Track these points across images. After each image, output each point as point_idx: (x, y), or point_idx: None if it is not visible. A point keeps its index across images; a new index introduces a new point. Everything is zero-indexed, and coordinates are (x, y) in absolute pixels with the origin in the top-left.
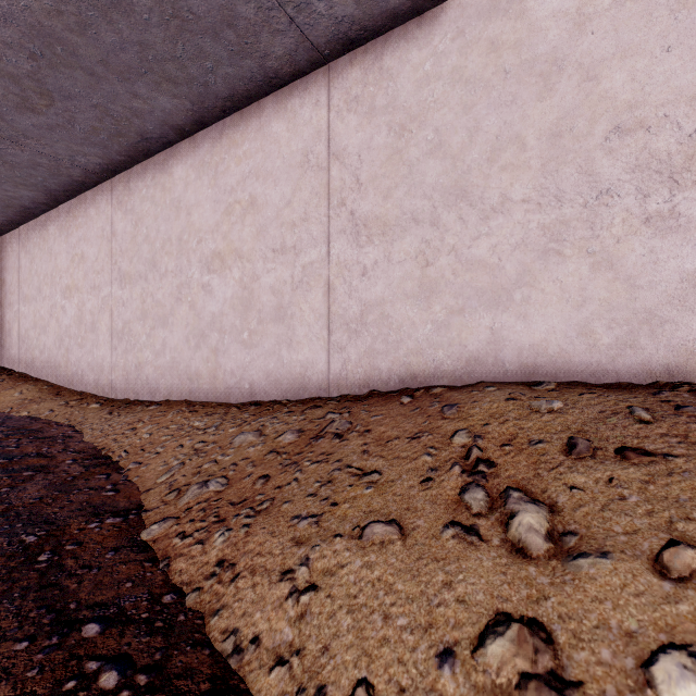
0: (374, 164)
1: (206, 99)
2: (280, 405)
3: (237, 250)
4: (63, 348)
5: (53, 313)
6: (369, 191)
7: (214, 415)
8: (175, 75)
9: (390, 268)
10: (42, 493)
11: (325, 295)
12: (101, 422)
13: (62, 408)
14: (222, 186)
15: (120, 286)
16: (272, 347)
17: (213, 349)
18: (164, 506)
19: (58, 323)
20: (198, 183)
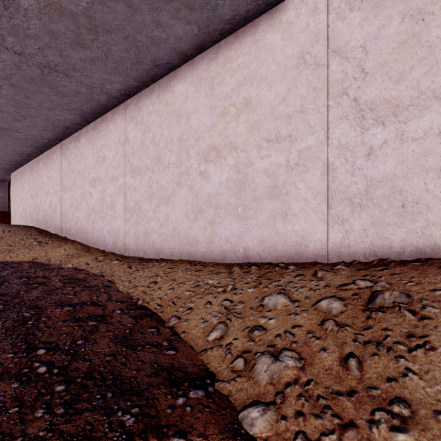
0: (383, 52)
1: (211, 23)
2: (279, 268)
3: (232, 143)
4: (90, 220)
5: (84, 197)
6: (376, 78)
7: (221, 274)
8: (193, 0)
9: (404, 145)
10: (112, 348)
11: (324, 174)
12: (126, 275)
13: (94, 262)
14: (217, 94)
15: (131, 176)
16: (266, 219)
17: (209, 221)
18: (240, 379)
19: (87, 204)
20: (196, 95)
